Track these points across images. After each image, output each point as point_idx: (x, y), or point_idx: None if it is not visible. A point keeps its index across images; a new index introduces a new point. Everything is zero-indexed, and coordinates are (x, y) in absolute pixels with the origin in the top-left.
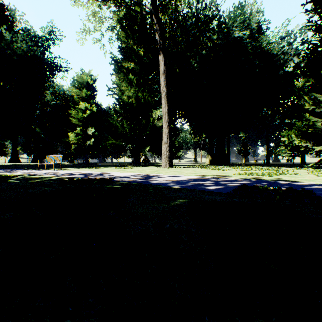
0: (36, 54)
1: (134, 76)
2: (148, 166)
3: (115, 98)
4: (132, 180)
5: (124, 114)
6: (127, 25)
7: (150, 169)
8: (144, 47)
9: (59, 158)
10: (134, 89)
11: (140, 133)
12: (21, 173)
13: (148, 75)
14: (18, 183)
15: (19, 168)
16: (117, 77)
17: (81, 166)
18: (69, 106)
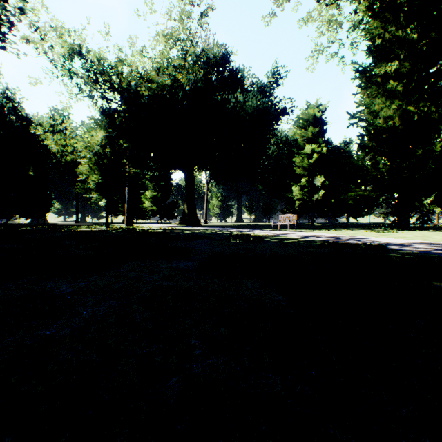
0: (264, 105)
1: (396, 81)
2: (429, 231)
3: (360, 128)
4: (420, 250)
5: (376, 148)
6: (383, 5)
7: (441, 236)
8: (417, 23)
9: (292, 217)
10: (397, 103)
11: (408, 173)
12: (263, 233)
13: (426, 68)
14: (277, 243)
15: (252, 228)
16: (365, 94)
17: (312, 228)
18: (291, 153)
